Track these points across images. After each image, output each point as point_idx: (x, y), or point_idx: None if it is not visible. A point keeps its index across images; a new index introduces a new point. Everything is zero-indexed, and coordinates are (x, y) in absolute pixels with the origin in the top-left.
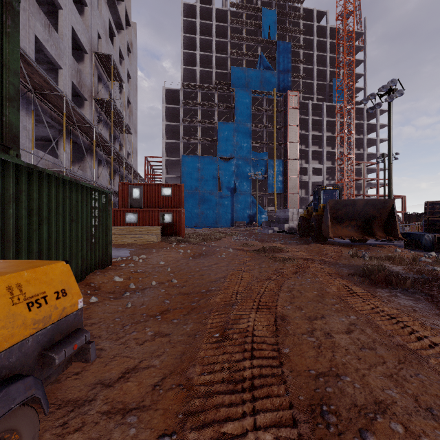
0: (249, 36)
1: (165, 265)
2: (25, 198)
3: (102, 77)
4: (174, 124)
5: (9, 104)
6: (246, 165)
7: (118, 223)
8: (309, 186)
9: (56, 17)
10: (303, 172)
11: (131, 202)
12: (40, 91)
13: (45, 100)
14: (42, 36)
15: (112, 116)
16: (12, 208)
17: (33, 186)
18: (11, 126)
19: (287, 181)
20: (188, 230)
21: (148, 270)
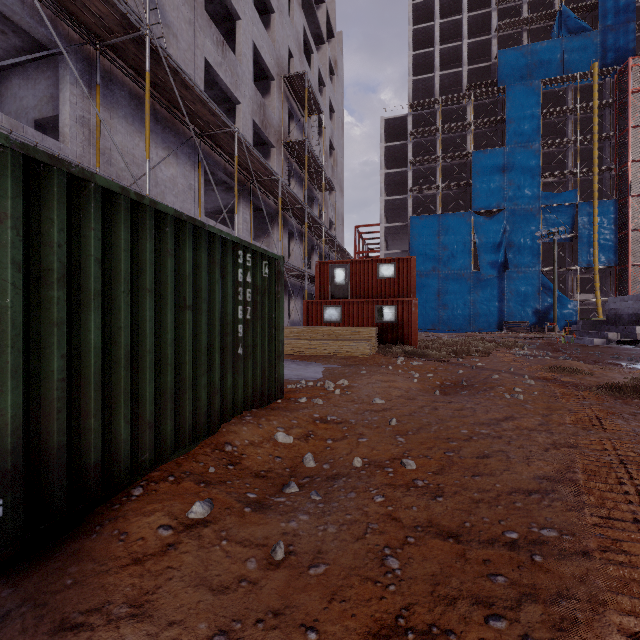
0: None
1: (384, 406)
2: (13, 236)
3: (295, 112)
4: (398, 170)
5: None
6: (529, 219)
7: (313, 321)
8: None
9: (235, 37)
10: None
11: (333, 290)
12: (208, 131)
13: (217, 148)
14: (214, 58)
15: (306, 163)
16: None
17: (50, 211)
18: None
19: (625, 241)
20: (420, 335)
21: (349, 418)
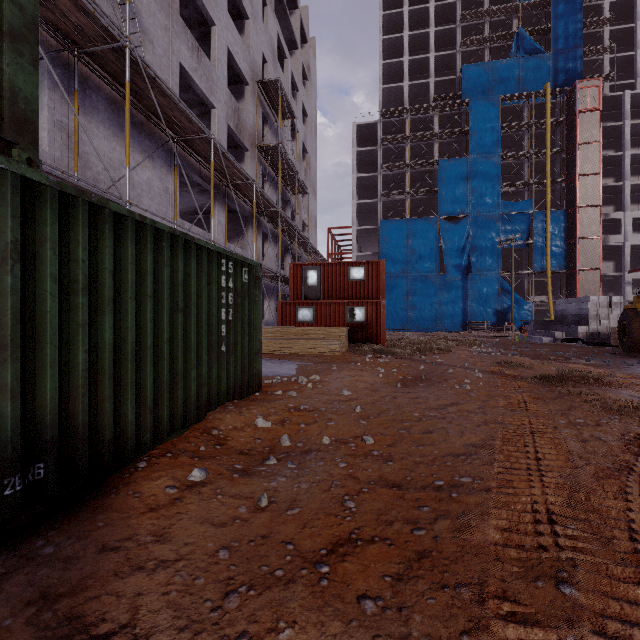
0: (496, 6)
1: (351, 397)
2: (51, 255)
3: (269, 116)
4: (369, 175)
5: (8, 45)
6: (490, 225)
7: (287, 322)
8: (624, 254)
9: (210, 41)
10: (610, 228)
11: (306, 291)
12: (184, 136)
13: (192, 152)
14: (189, 63)
15: (280, 167)
16: (11, 274)
17: (76, 233)
18: (13, 94)
19: (573, 248)
20: (390, 335)
21: (320, 407)
